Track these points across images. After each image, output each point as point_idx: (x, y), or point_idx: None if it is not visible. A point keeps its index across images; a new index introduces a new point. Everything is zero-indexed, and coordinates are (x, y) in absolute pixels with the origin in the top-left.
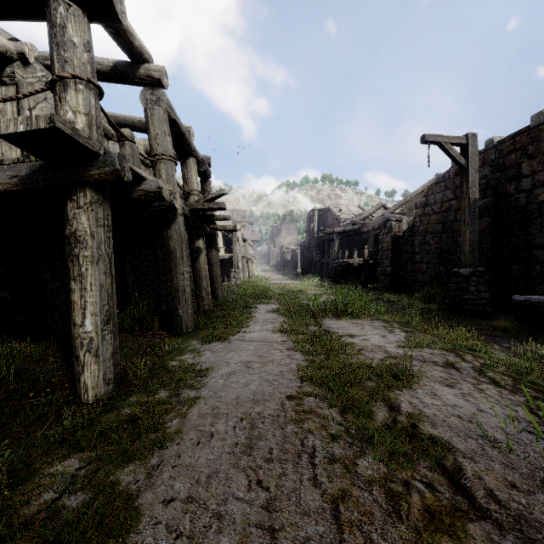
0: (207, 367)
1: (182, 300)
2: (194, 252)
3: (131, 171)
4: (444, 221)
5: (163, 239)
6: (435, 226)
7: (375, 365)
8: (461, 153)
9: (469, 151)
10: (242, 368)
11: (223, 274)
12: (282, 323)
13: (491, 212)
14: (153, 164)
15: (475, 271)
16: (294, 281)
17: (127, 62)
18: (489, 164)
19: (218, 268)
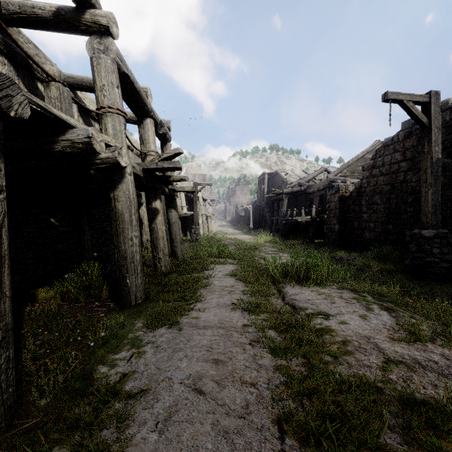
0: (139, 390)
1: (130, 268)
2: (151, 213)
3: (43, 111)
4: (393, 182)
5: (110, 200)
6: (383, 187)
7: (380, 384)
8: (423, 112)
9: (432, 110)
10: (189, 395)
11: (186, 229)
12: (241, 293)
13: (446, 172)
14: (99, 118)
15: (438, 233)
16: (248, 236)
17: (72, 7)
18: (443, 125)
19: (178, 227)
